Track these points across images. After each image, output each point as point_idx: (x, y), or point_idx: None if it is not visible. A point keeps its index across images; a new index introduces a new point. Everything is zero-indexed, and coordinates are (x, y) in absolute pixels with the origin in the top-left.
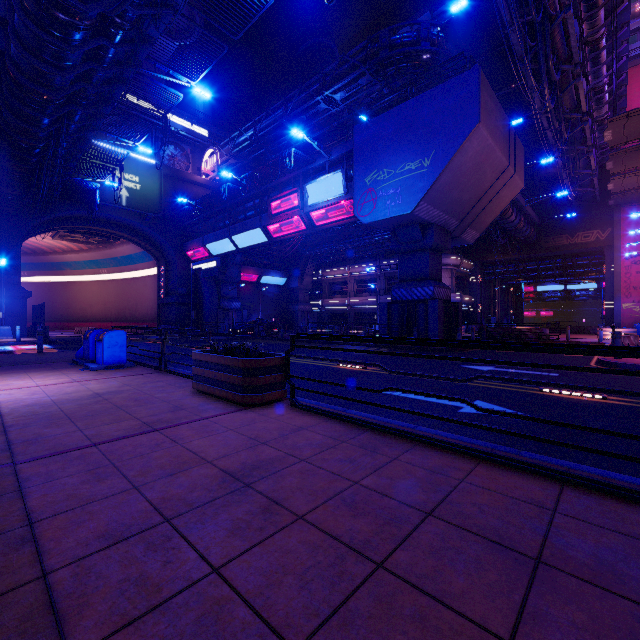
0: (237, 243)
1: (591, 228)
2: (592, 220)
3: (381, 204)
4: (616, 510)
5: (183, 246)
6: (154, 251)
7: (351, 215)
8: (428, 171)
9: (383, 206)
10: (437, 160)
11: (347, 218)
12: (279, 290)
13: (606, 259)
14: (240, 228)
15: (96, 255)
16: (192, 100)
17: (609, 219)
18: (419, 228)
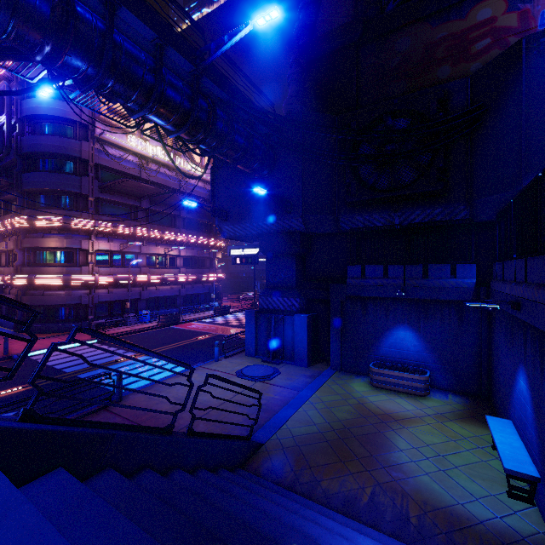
0: None
1: None
2: None
3: None
4: (96, 416)
5: None
6: None
7: None
8: None
9: None
10: None
11: None
12: None
13: None
14: None
15: None
16: None
17: None
18: None
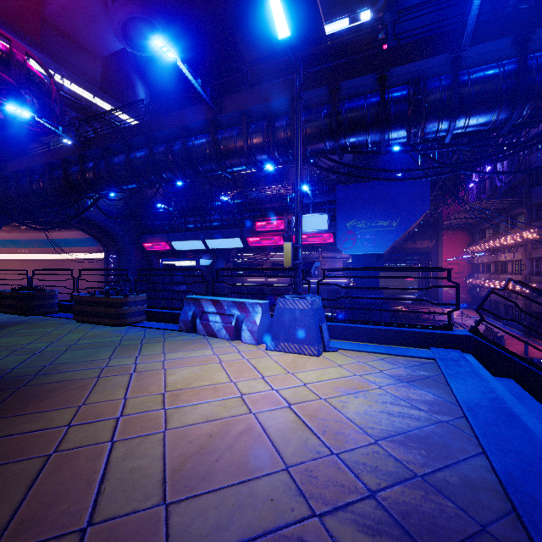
0: (209, 245)
1: (424, 239)
2: (425, 234)
3: (359, 243)
4: None
5: (140, 238)
6: (104, 240)
7: (327, 242)
8: (396, 230)
9: (361, 245)
10: (402, 224)
11: (323, 243)
12: (206, 269)
13: (432, 259)
14: (217, 235)
15: (19, 236)
16: (129, 95)
17: (434, 235)
18: (375, 257)
